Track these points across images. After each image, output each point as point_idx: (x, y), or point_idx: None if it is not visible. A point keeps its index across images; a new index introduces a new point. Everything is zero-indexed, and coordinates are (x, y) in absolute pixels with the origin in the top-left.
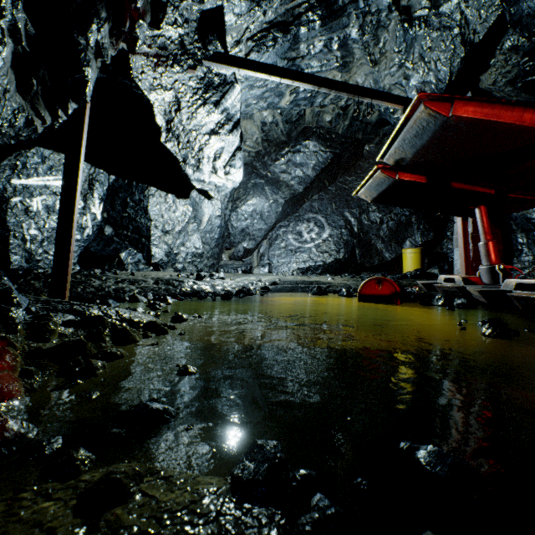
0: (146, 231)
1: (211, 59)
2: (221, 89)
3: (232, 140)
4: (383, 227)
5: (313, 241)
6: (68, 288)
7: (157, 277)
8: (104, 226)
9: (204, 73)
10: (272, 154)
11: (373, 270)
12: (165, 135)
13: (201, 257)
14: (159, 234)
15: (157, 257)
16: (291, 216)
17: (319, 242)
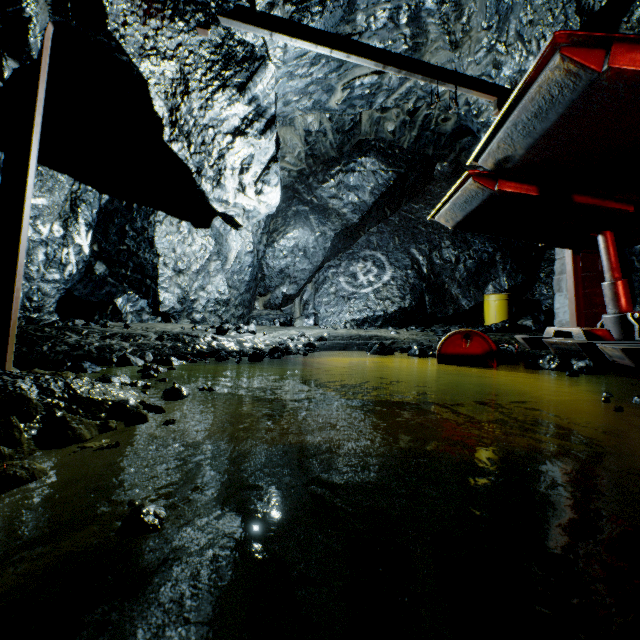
0: (152, 270)
1: (231, 16)
2: (247, 65)
3: (265, 146)
4: (459, 268)
5: (371, 285)
6: (13, 347)
7: (163, 330)
8: (95, 263)
9: (221, 38)
10: (318, 174)
11: (446, 322)
12: (170, 130)
13: (226, 305)
14: (169, 274)
15: (167, 305)
16: (343, 254)
17: (379, 287)
